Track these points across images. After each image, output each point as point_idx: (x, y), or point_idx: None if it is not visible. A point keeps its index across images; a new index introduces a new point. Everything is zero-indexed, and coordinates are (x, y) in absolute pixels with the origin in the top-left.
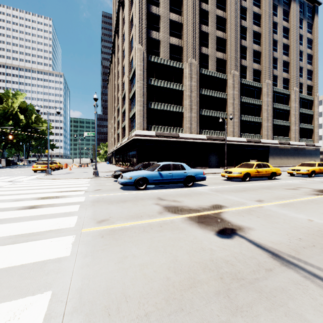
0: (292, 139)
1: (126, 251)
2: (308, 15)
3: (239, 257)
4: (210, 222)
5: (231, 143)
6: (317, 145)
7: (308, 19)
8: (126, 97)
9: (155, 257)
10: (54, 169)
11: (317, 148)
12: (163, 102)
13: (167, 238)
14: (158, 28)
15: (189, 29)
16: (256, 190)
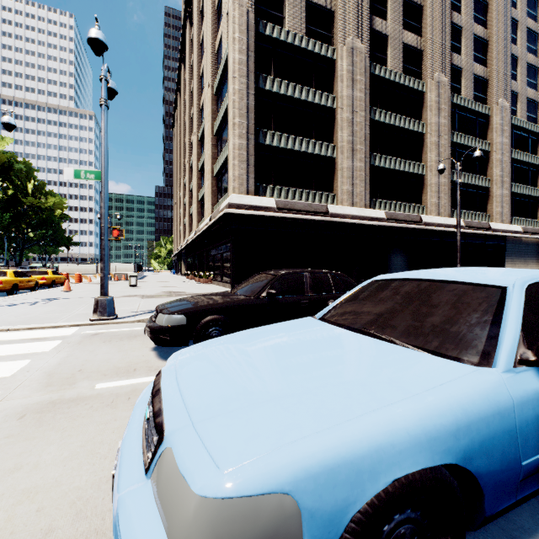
0: None
1: None
2: None
3: None
4: None
5: (435, 228)
6: None
7: None
8: (207, 131)
9: None
10: (32, 288)
11: None
12: (292, 132)
13: None
14: None
15: None
16: None
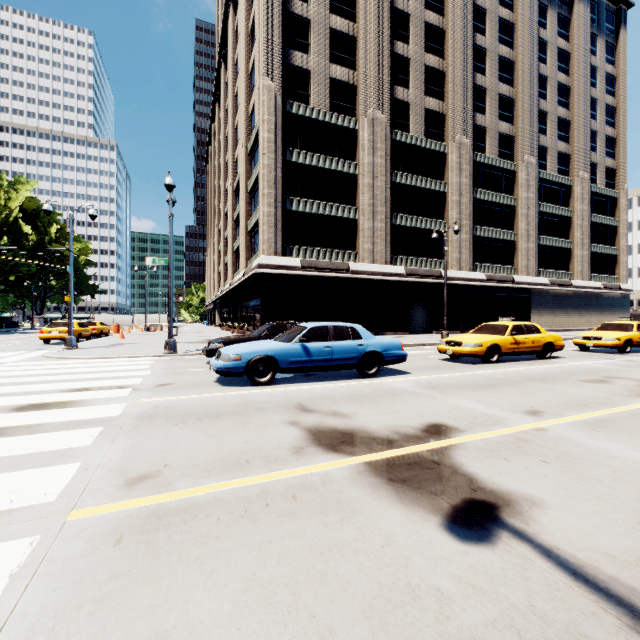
0: (577, 274)
1: (171, 605)
2: (607, 27)
3: (533, 632)
4: (426, 480)
5: (455, 282)
6: (626, 288)
7: (607, 36)
8: (241, 189)
9: (258, 635)
10: (88, 337)
11: (624, 294)
12: (317, 198)
13: (306, 546)
14: (307, 46)
15: (369, 49)
16: (517, 383)
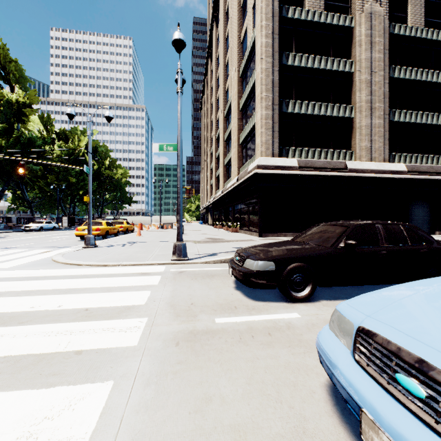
0: None
1: None
2: None
3: None
4: None
5: None
6: None
7: None
8: (233, 108)
9: None
10: (115, 234)
11: None
12: (311, 99)
13: None
14: None
15: None
16: None
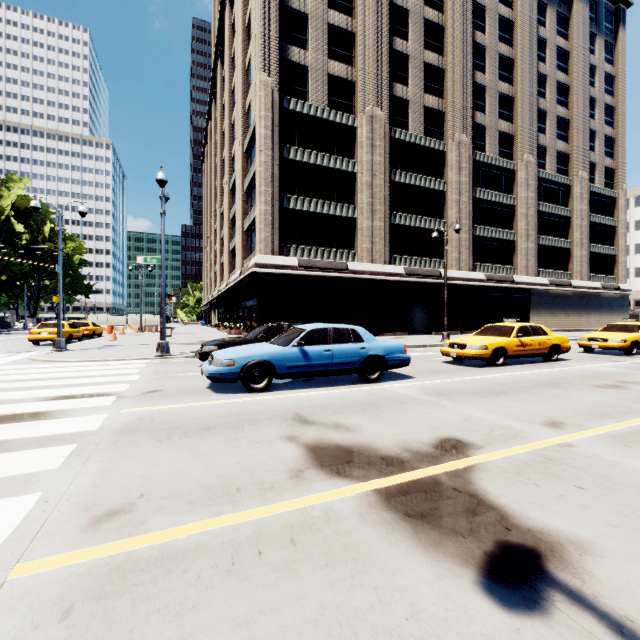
0: (576, 275)
1: None
2: (605, 26)
3: None
4: (448, 515)
5: (454, 282)
6: (624, 288)
7: (605, 36)
8: (237, 187)
9: None
10: (80, 338)
11: (623, 294)
12: (315, 196)
13: (308, 620)
14: (304, 41)
15: (368, 45)
16: (529, 389)
